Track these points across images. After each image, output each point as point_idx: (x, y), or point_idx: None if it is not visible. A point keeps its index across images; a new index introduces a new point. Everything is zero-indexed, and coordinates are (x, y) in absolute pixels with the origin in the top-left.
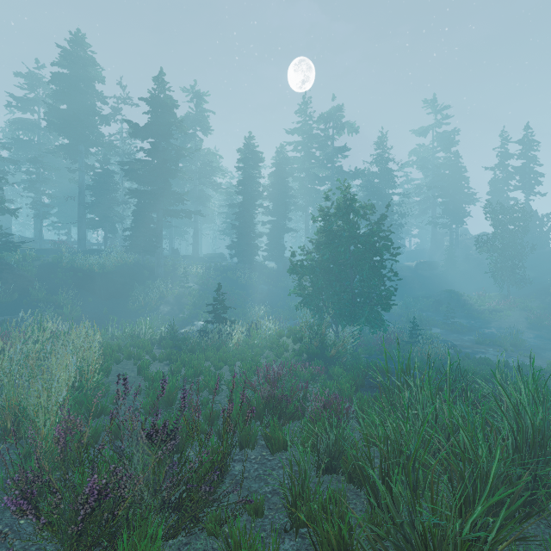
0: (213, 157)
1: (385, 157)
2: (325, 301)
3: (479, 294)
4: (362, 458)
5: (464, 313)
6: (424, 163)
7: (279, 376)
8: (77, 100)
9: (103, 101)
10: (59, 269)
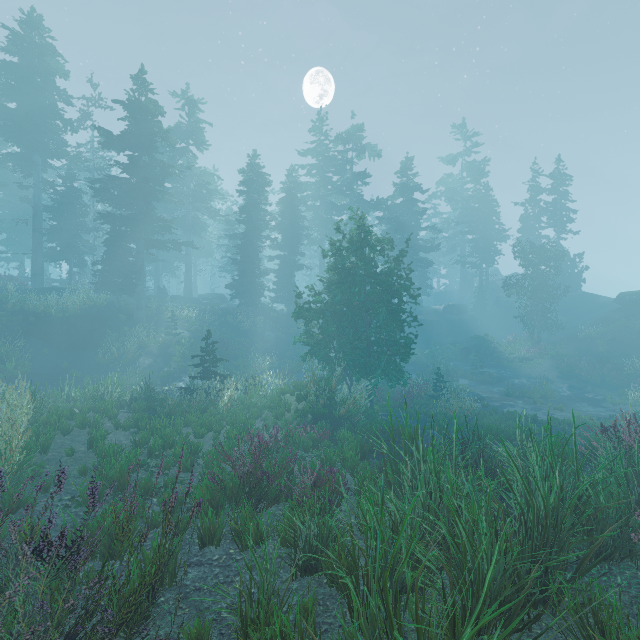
0: (211, 178)
1: (410, 187)
2: (336, 351)
3: (509, 341)
4: (345, 556)
5: (494, 362)
6: (452, 194)
7: (266, 446)
8: (30, 97)
9: (67, 101)
10: (3, 311)
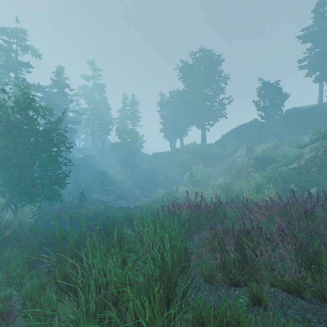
0: None
1: (62, 84)
2: (0, 186)
3: (115, 173)
4: None
5: (109, 183)
6: (87, 96)
7: None
8: None
9: None
10: None
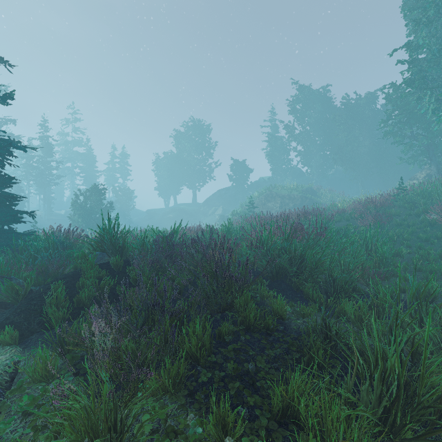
0: None
1: (48, 136)
2: None
3: None
4: None
5: None
6: (66, 143)
7: None
8: None
9: None
10: None
